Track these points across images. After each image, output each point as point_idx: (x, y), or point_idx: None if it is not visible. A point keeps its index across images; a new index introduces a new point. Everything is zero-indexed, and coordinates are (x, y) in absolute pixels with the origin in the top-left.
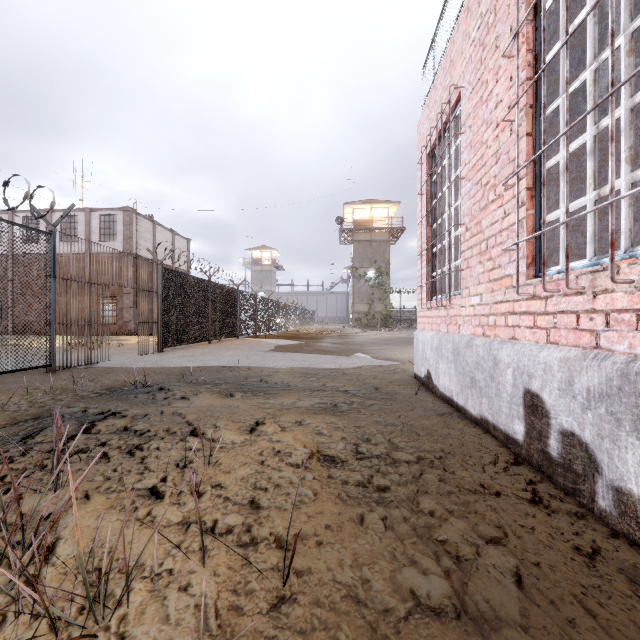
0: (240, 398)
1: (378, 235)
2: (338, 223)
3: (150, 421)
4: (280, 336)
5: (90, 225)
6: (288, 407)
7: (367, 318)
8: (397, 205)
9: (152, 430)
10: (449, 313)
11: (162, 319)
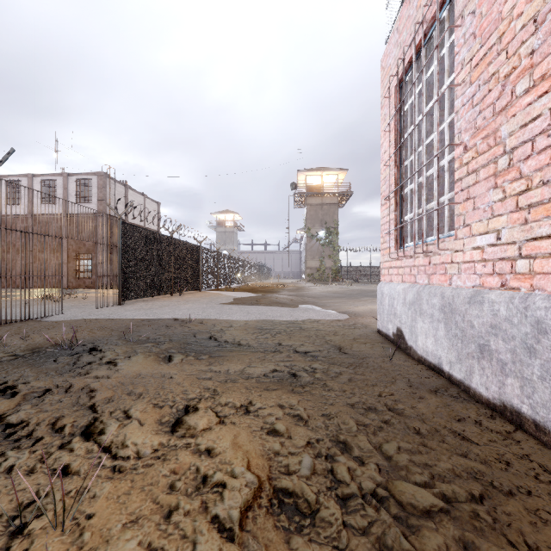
0: (178, 364)
1: (328, 199)
2: (292, 188)
3: (42, 405)
4: (239, 289)
5: (67, 188)
6: (234, 378)
7: (318, 273)
8: (345, 172)
9: (32, 424)
10: (432, 261)
11: (122, 272)
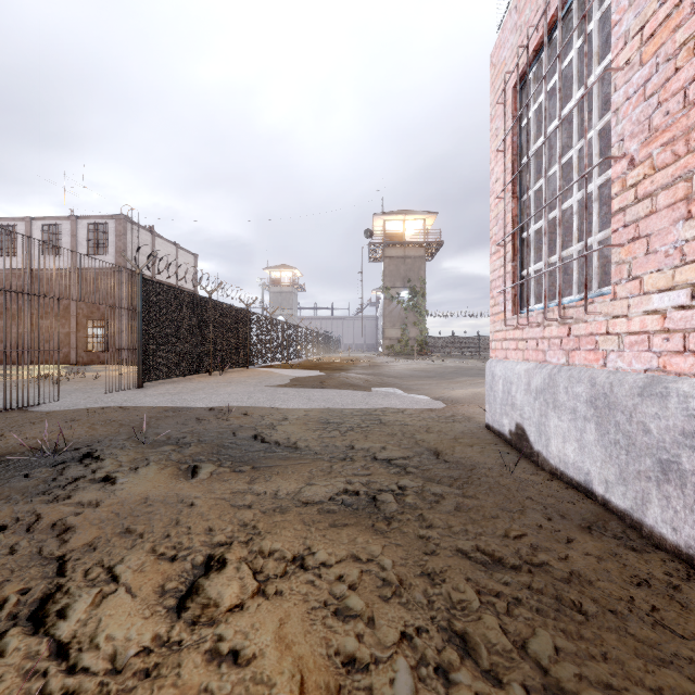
0: (205, 480)
1: (412, 250)
2: (367, 237)
3: None
4: (299, 366)
5: (76, 235)
6: (286, 506)
7: (400, 345)
8: (434, 216)
9: None
10: (573, 331)
11: (142, 345)
